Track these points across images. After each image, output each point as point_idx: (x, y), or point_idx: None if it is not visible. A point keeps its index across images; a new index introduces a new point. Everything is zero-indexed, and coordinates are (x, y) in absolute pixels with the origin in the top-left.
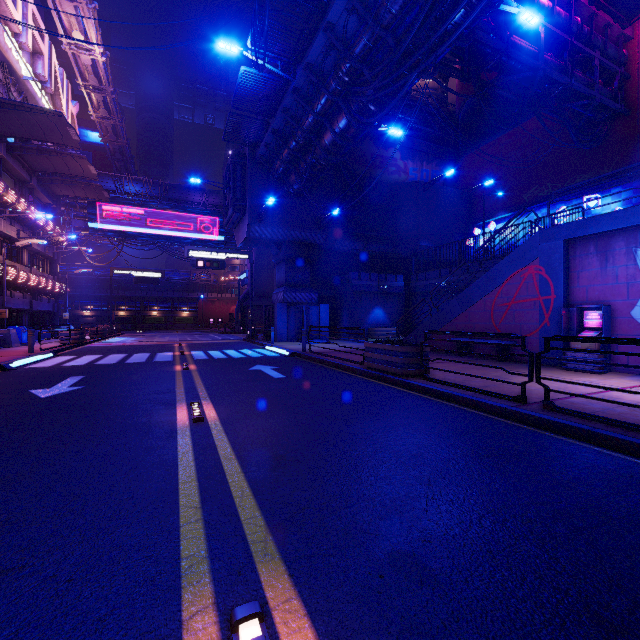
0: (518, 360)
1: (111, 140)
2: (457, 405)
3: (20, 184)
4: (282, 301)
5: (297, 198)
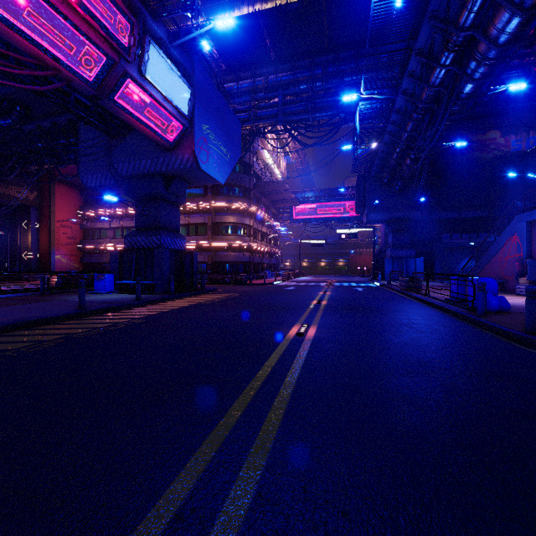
0: (509, 291)
1: (299, 167)
2: (409, 298)
3: (266, 208)
4: (389, 256)
5: (398, 193)
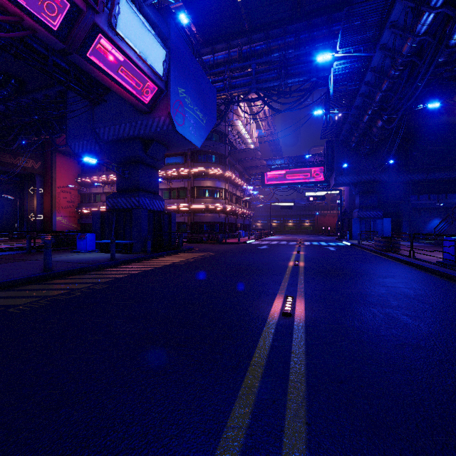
0: None
1: (270, 138)
2: (389, 259)
3: (240, 174)
4: (357, 217)
5: (366, 156)
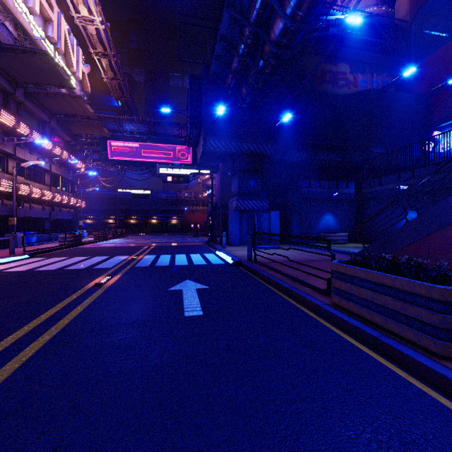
0: None
1: (119, 96)
2: None
3: (43, 124)
4: (235, 208)
5: (249, 112)
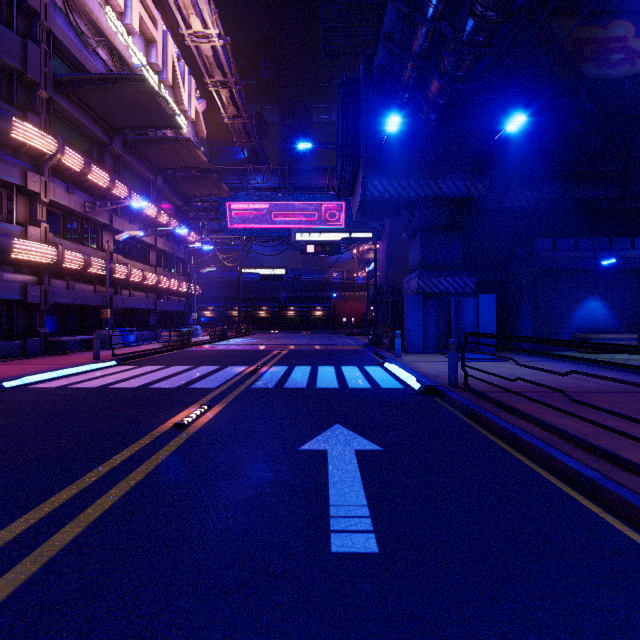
0: None
1: (244, 142)
2: None
3: (147, 185)
4: (415, 291)
5: (439, 127)
